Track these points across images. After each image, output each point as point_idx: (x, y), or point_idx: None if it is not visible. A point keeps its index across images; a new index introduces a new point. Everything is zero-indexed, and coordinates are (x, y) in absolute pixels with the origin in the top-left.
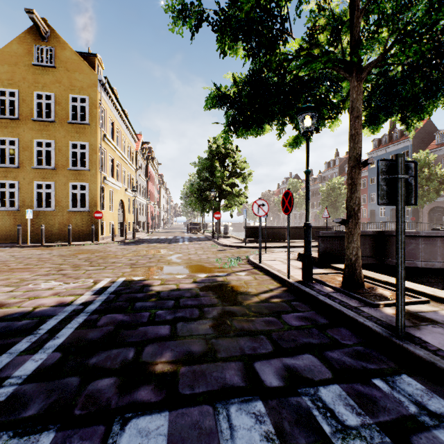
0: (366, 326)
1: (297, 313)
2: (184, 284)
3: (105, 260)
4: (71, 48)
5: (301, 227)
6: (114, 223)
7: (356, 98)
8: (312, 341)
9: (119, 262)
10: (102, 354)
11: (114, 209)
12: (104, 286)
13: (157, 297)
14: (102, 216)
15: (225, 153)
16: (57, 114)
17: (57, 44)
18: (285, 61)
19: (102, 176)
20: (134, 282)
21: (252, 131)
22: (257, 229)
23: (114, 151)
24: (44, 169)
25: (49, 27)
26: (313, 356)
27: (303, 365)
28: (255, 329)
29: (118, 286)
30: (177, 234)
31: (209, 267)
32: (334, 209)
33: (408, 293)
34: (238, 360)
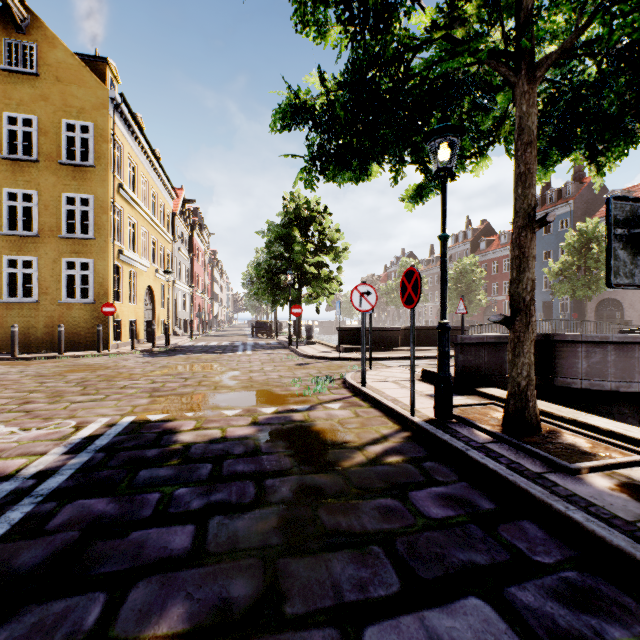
0: (572, 520)
1: (437, 487)
2: (235, 428)
3: (110, 383)
4: (64, 47)
5: (421, 328)
6: (136, 321)
7: (527, 111)
8: (476, 559)
9: (133, 387)
10: (27, 615)
11: (137, 300)
12: (91, 435)
13: (182, 456)
14: (115, 312)
15: (308, 217)
16: (43, 149)
17: (41, 38)
18: (407, 50)
19: (116, 249)
20: (149, 424)
21: (351, 174)
22: (356, 332)
23: (136, 211)
24: (19, 236)
25: (29, 11)
26: (486, 602)
27: (470, 634)
28: (362, 531)
29: (117, 433)
30: (237, 338)
31: (280, 394)
32: (466, 302)
33: (619, 442)
34: (330, 622)
